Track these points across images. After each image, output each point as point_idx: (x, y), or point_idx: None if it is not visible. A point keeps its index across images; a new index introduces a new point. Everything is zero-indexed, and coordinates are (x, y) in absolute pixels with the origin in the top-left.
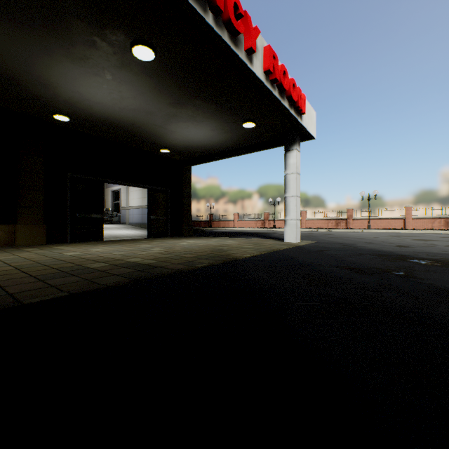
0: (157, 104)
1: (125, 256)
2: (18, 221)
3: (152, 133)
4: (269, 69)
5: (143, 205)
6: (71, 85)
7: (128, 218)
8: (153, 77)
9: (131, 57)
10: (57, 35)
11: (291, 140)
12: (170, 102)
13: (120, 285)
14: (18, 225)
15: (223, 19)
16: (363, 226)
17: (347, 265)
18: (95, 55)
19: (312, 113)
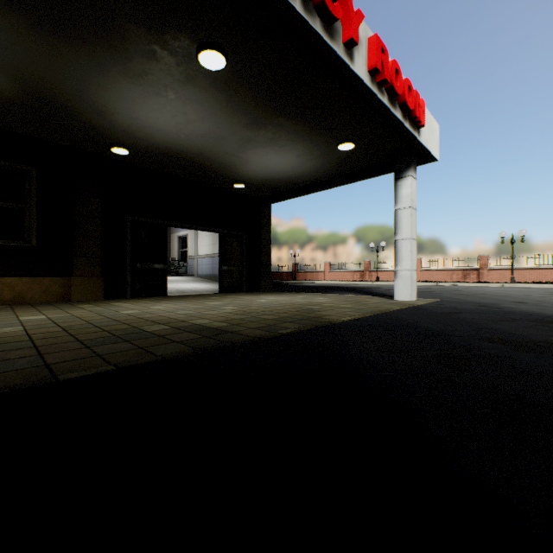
0: (229, 127)
1: (190, 316)
2: (74, 273)
3: (224, 164)
4: (376, 67)
5: (213, 253)
6: (129, 110)
7: (196, 269)
8: (224, 91)
9: (197, 68)
10: (112, 48)
11: (404, 164)
12: (245, 123)
13: (180, 356)
14: (74, 277)
15: (314, 3)
16: (503, 279)
17: (497, 336)
18: (155, 69)
19: (434, 125)
